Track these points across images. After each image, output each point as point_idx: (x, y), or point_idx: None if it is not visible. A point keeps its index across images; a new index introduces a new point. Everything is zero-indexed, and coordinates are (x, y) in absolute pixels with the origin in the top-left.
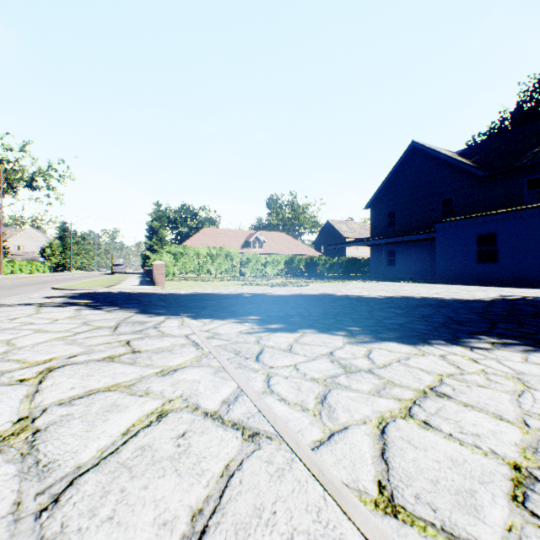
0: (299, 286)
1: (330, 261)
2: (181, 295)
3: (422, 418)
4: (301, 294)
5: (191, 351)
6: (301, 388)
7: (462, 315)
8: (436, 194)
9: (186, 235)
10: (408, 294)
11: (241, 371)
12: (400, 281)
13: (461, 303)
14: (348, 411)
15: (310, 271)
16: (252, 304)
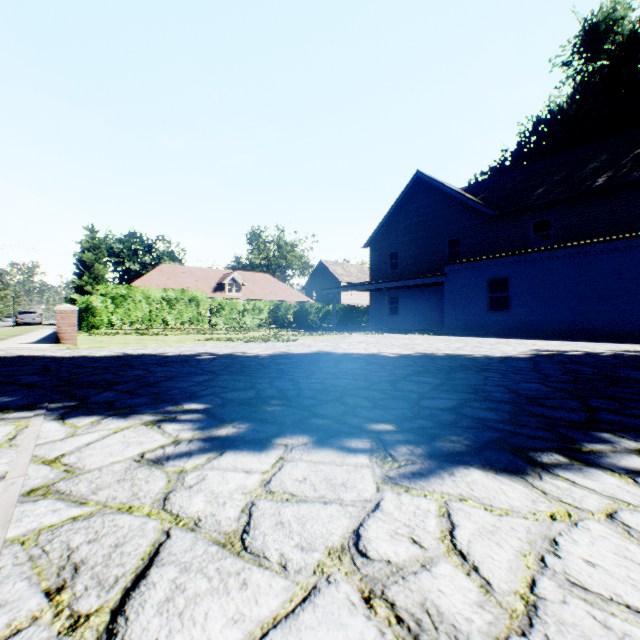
0: (286, 341)
1: (324, 310)
2: (92, 360)
3: None
4: (288, 354)
5: None
6: None
7: (523, 383)
8: (443, 233)
9: (137, 274)
10: (428, 351)
11: None
12: (407, 333)
13: (500, 362)
14: None
15: (301, 321)
16: (206, 373)
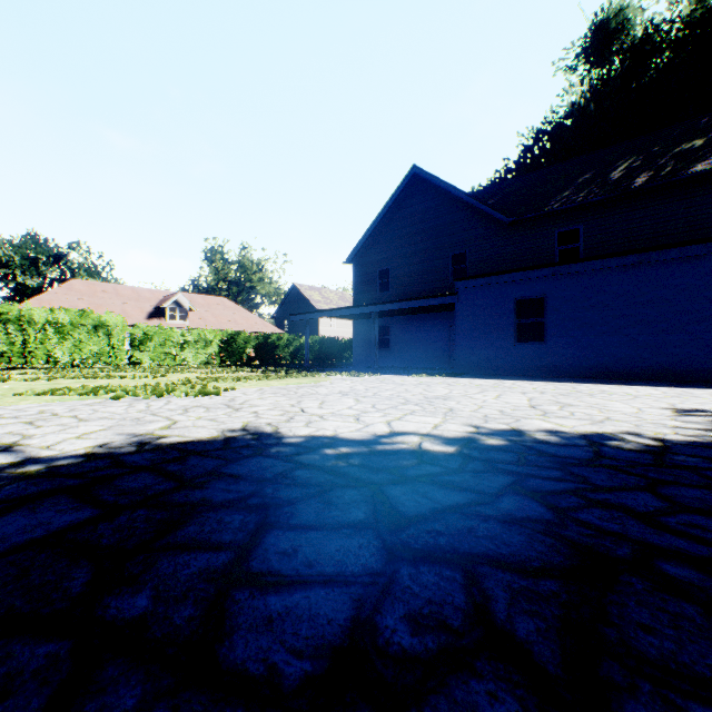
0: (202, 394)
1: (296, 342)
2: None
3: None
4: (132, 452)
5: None
6: None
7: None
8: (445, 246)
9: (38, 292)
10: (496, 421)
11: None
12: (407, 373)
13: None
14: None
15: (265, 357)
16: None
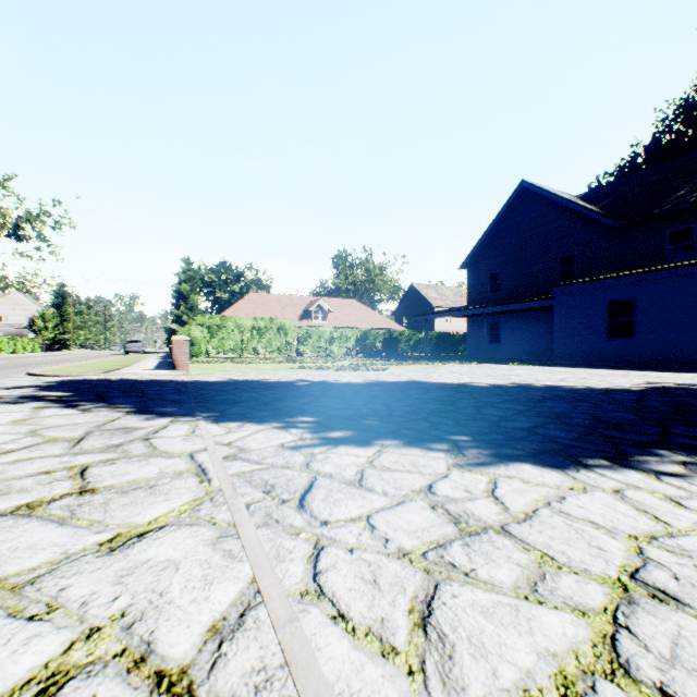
0: (376, 370)
1: (415, 337)
2: (209, 384)
3: (653, 679)
4: (378, 382)
5: (189, 487)
6: (380, 580)
7: (612, 413)
8: (553, 250)
9: (227, 303)
10: (524, 382)
11: (268, 535)
12: (507, 363)
13: (601, 394)
14: (485, 655)
15: (390, 350)
16: (308, 396)
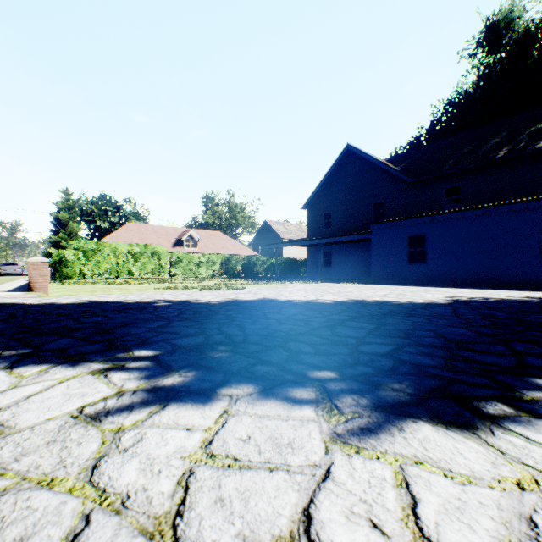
0: (235, 289)
1: (268, 262)
2: (58, 307)
3: None
4: (236, 301)
5: None
6: None
7: (449, 328)
8: (369, 197)
9: (107, 231)
10: (359, 298)
11: None
12: (339, 282)
13: (423, 308)
14: None
15: (248, 272)
16: (160, 319)
